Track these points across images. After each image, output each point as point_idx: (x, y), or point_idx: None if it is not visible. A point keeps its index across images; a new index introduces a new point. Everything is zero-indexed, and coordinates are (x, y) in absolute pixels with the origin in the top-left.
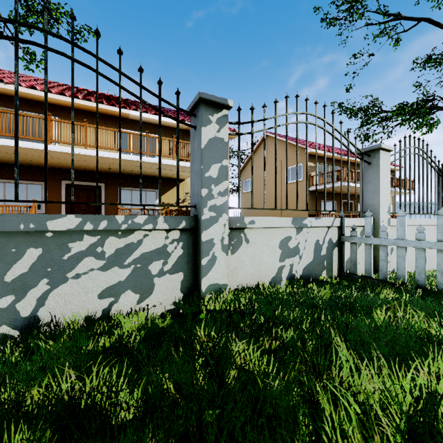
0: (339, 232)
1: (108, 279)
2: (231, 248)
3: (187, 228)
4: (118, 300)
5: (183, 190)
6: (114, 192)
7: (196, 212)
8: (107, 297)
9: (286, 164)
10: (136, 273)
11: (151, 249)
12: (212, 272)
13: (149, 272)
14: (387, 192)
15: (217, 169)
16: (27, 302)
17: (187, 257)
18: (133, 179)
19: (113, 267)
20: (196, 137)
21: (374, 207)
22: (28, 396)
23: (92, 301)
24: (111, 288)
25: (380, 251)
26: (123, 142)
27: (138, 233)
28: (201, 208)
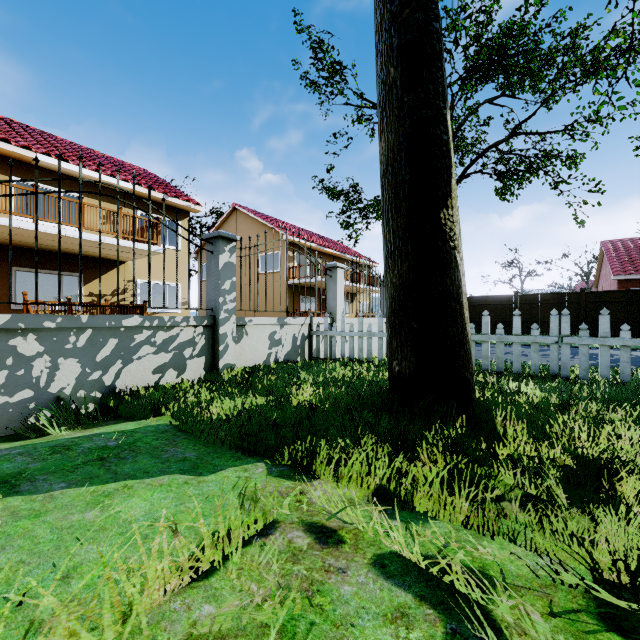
0: (309, 328)
1: (158, 361)
2: (237, 339)
3: (208, 325)
4: (164, 376)
5: (124, 277)
6: (3, 275)
7: (214, 314)
8: (158, 373)
9: (273, 278)
10: (176, 356)
11: (185, 340)
12: (226, 355)
13: (184, 356)
14: (342, 298)
15: (229, 284)
16: (109, 375)
17: (208, 346)
18: (39, 256)
19: (162, 352)
20: (214, 260)
21: (334, 309)
22: (179, 394)
23: (148, 376)
24: (160, 367)
25: (333, 340)
26: (41, 207)
27: (177, 328)
28: (219, 311)
